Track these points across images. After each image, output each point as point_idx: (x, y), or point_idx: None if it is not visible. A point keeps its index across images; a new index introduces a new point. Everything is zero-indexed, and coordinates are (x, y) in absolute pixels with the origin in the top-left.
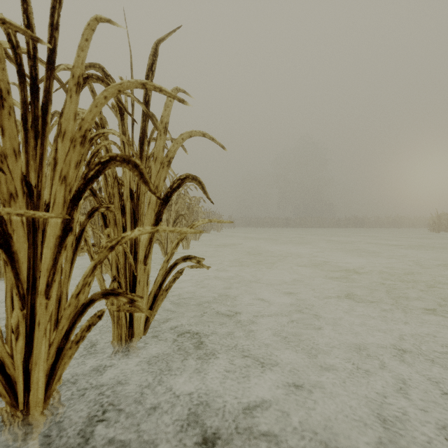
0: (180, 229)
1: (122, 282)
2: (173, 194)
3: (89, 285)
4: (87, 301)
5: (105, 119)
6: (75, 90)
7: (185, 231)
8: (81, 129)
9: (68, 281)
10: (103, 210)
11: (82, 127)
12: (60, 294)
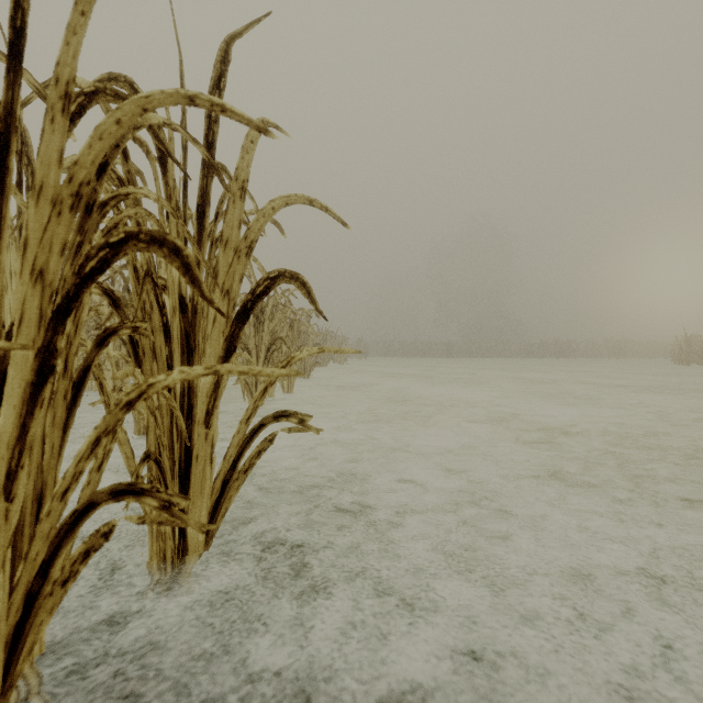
0: (261, 370)
1: (165, 459)
2: (258, 304)
3: (99, 468)
4: (82, 505)
5: (142, 175)
6: (60, 108)
7: (270, 372)
8: (72, 180)
9: (57, 462)
10: (128, 332)
11: (75, 176)
12: (41, 487)
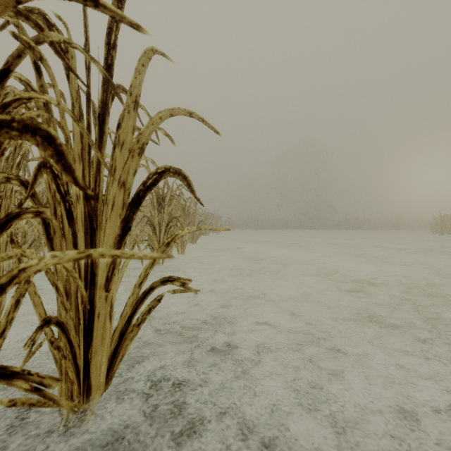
0: (133, 253)
1: (68, 320)
2: (148, 193)
3: (2, 334)
4: None
5: (63, 95)
6: None
7: (142, 255)
8: None
9: None
10: (30, 216)
11: None
12: None
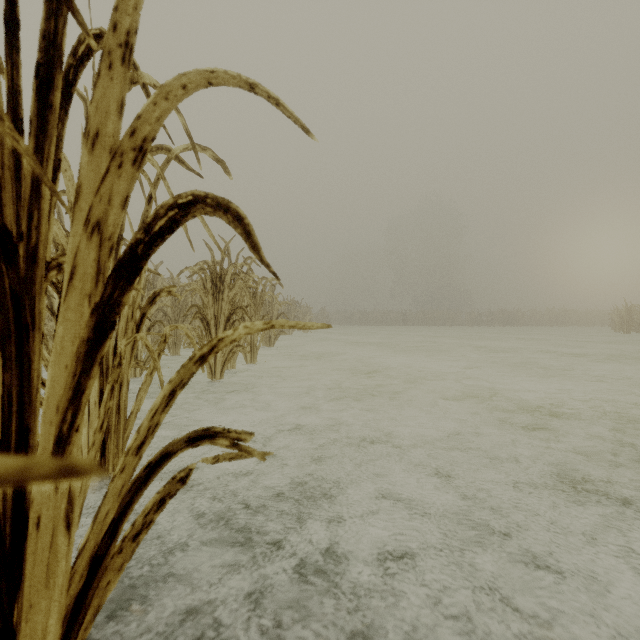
0: None
1: None
2: (157, 247)
3: None
4: None
5: (0, 60)
6: None
7: None
8: None
9: None
10: None
11: None
12: None
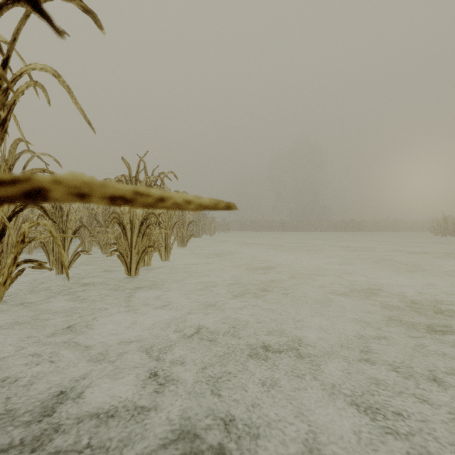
0: None
1: None
2: None
3: None
4: None
5: None
6: None
7: None
8: None
9: None
10: None
11: None
12: None
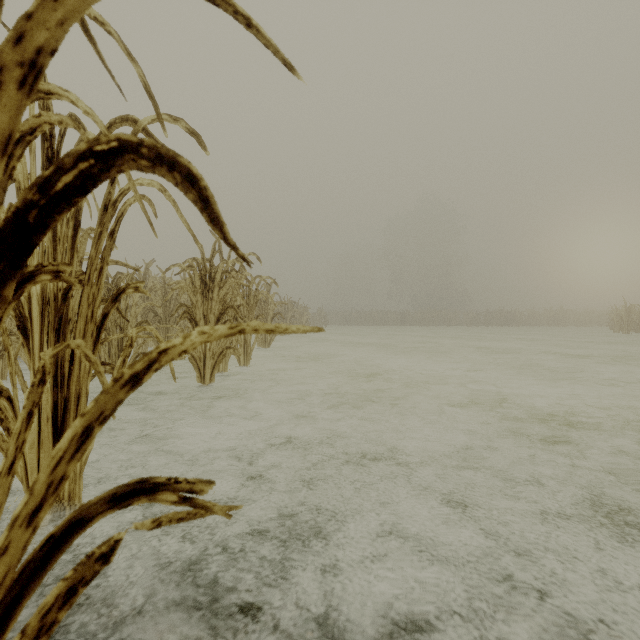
0: None
1: None
2: (60, 213)
3: None
4: None
5: None
6: None
7: None
8: None
9: None
10: None
11: None
12: None
